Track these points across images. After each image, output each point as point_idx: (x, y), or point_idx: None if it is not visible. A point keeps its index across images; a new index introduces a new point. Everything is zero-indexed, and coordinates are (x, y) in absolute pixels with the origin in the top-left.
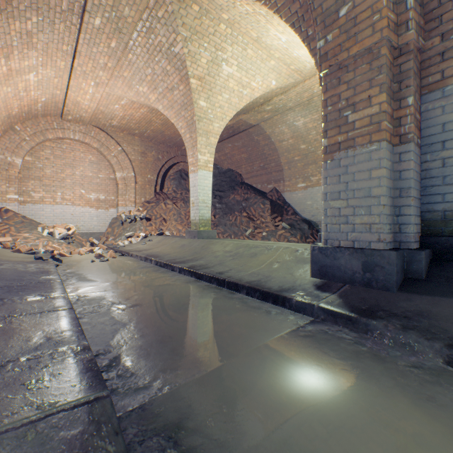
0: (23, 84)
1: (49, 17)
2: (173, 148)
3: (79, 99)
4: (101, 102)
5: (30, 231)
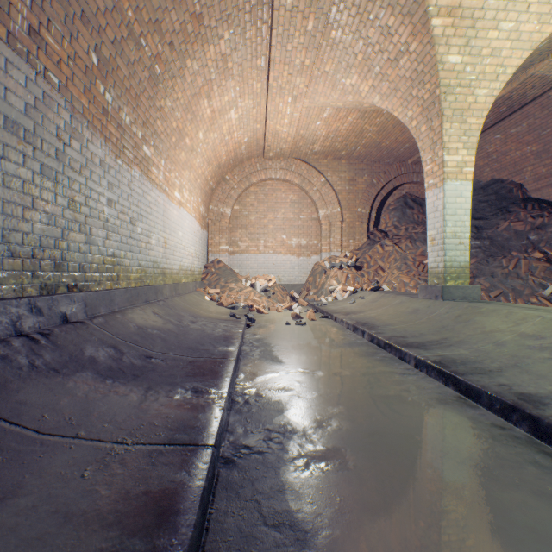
0: (226, 126)
1: (239, 25)
2: (392, 166)
3: (277, 127)
4: (300, 123)
5: (235, 282)
